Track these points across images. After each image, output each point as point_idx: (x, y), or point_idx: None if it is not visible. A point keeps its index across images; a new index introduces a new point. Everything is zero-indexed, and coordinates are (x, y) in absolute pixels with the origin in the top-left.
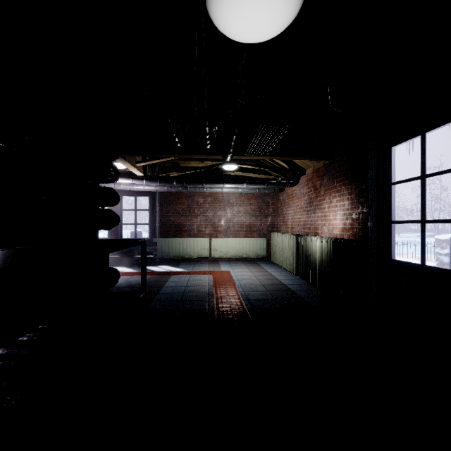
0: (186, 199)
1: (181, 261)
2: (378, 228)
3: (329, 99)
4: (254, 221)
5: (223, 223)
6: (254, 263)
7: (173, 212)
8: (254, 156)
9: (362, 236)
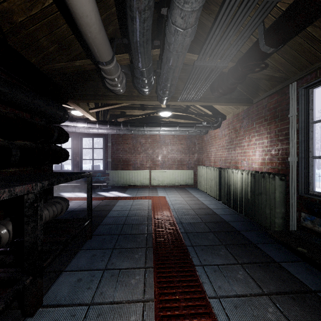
0: (131, 140)
1: (127, 188)
2: (299, 163)
3: (263, 37)
4: (184, 157)
5: (160, 159)
6: (184, 190)
7: (122, 150)
8: (186, 101)
9: (282, 169)
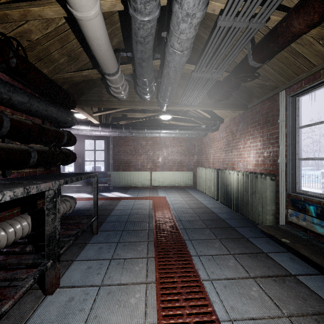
0: (132, 142)
1: (129, 189)
2: (287, 164)
3: (251, 54)
4: (184, 159)
5: (160, 160)
6: (184, 191)
7: (123, 152)
8: (185, 106)
9: (273, 170)
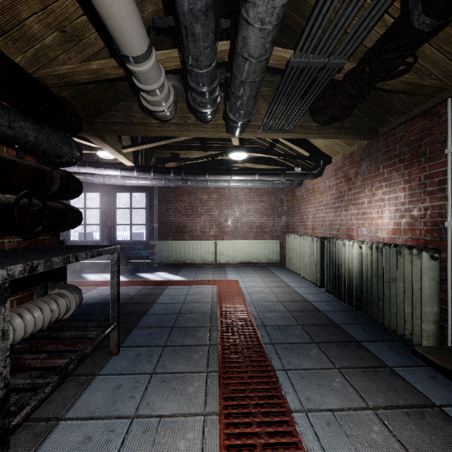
0: (188, 195)
1: (182, 267)
2: None
3: (419, 0)
4: (266, 221)
5: (230, 223)
6: (266, 270)
7: (173, 211)
8: (272, 132)
9: (432, 241)
